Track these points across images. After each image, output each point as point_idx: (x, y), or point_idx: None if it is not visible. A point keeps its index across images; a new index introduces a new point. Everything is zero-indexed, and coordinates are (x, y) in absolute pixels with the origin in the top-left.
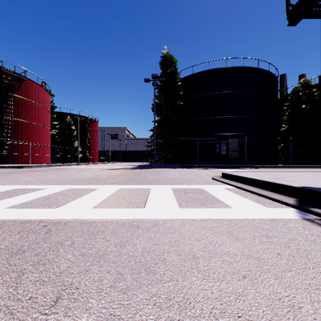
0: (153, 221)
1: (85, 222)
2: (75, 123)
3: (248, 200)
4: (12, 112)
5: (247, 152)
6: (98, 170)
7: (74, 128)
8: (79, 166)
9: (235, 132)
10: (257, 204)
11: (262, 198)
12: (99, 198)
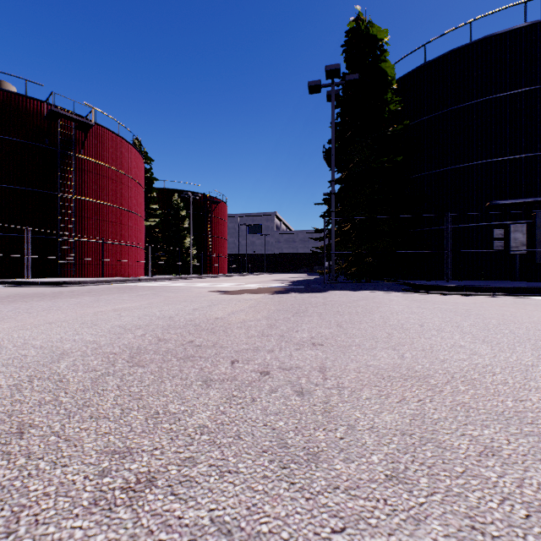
0: None
1: None
2: (188, 206)
3: None
4: (73, 185)
5: None
6: (191, 296)
7: (185, 214)
8: (180, 281)
9: None
10: None
11: None
12: None
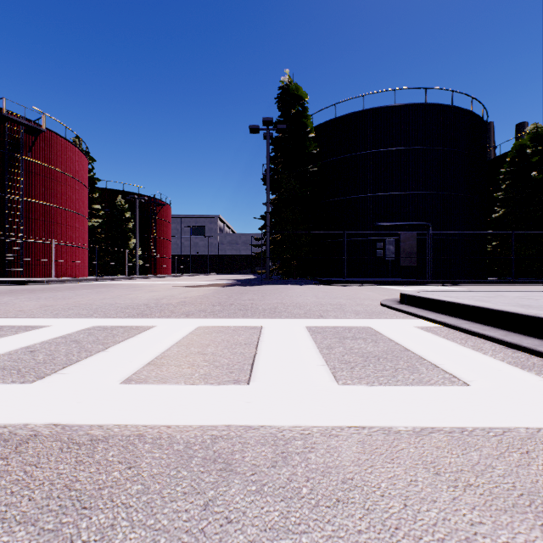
0: (273, 437)
1: (78, 442)
2: (132, 208)
3: (492, 360)
4: (21, 187)
5: (432, 256)
6: (166, 289)
7: (130, 215)
8: (136, 280)
9: (412, 220)
10: (525, 372)
11: (522, 354)
12: (147, 353)
